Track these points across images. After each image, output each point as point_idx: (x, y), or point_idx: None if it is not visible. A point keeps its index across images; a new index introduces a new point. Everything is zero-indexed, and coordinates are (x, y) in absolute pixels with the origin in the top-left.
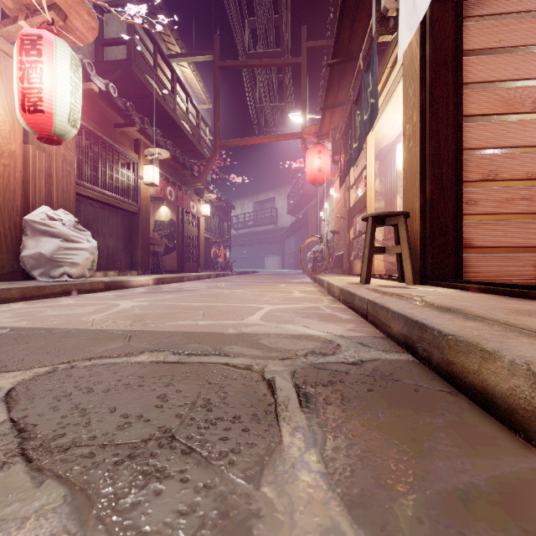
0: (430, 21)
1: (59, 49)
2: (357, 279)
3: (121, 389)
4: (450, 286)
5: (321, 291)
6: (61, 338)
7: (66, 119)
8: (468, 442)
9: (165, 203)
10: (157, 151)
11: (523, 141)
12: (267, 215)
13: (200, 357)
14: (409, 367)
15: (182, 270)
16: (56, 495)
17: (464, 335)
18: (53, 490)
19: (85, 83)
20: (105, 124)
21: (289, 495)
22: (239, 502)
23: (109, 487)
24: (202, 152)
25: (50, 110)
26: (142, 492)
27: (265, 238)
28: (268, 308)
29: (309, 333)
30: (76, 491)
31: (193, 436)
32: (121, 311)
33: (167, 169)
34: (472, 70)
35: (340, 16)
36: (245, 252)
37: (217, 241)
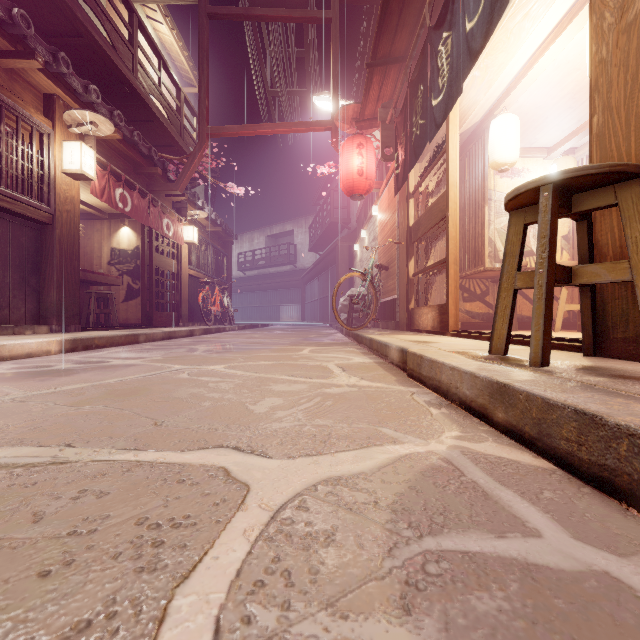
0: None
1: None
2: (448, 341)
3: None
4: None
5: (386, 368)
6: None
7: None
8: None
9: (127, 222)
10: (86, 116)
11: None
12: (283, 253)
13: None
14: None
15: (150, 323)
16: None
17: None
18: None
19: None
20: None
21: None
22: None
23: None
24: (185, 150)
25: None
26: None
27: (280, 281)
28: (260, 501)
29: None
30: None
31: None
32: None
33: (121, 162)
34: None
35: None
36: (255, 300)
37: (209, 281)
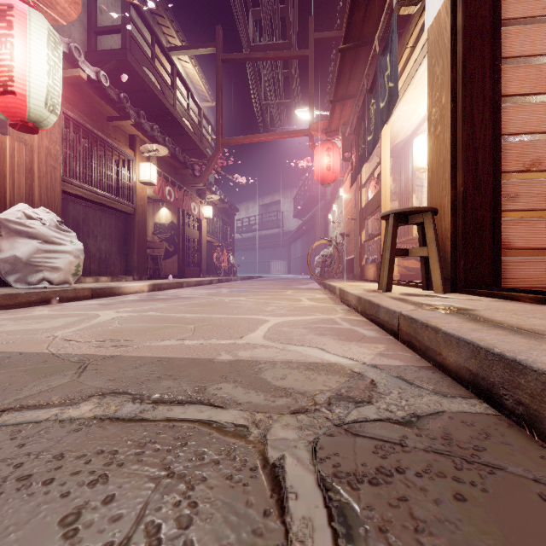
0: None
1: (34, 22)
2: (372, 285)
3: (6, 492)
4: (491, 294)
5: (332, 299)
6: None
7: (42, 103)
8: None
9: (165, 204)
10: (154, 147)
11: None
12: (273, 219)
13: (171, 407)
14: (498, 431)
15: (183, 275)
16: None
17: None
18: None
19: (72, 69)
20: (96, 117)
21: None
22: None
23: None
24: (204, 152)
25: (23, 91)
26: None
27: (270, 242)
28: (273, 321)
29: (328, 361)
30: None
31: None
32: (95, 325)
33: (167, 168)
34: (511, 43)
35: None
36: (250, 257)
37: (220, 245)
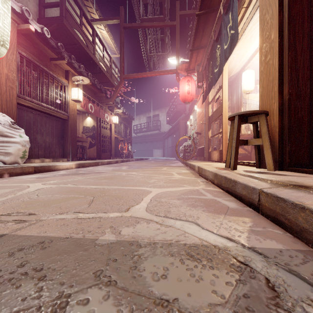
0: None
1: None
2: (218, 164)
3: None
4: None
5: (193, 173)
6: None
7: None
8: None
9: (89, 115)
10: (80, 78)
11: None
12: (154, 125)
13: None
14: None
15: (100, 157)
16: None
17: None
18: None
19: (24, 24)
20: (42, 57)
21: None
22: None
23: None
24: (113, 83)
25: None
26: None
27: (153, 138)
28: (154, 192)
29: (207, 242)
30: None
31: None
32: (18, 196)
33: (89, 92)
34: None
35: None
36: (141, 147)
37: (123, 139)
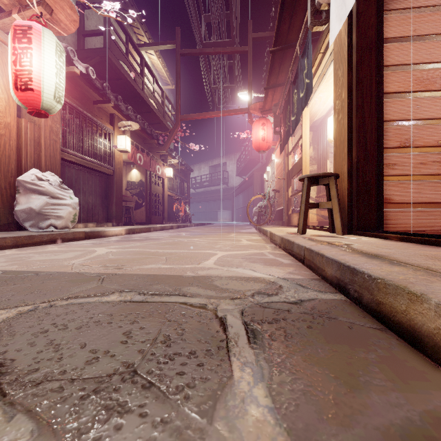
0: (356, 13)
1: (46, 38)
2: (294, 229)
3: (91, 326)
4: (373, 235)
5: (264, 240)
6: (44, 280)
7: (52, 96)
8: (400, 377)
9: (135, 166)
10: (128, 123)
11: (434, 114)
12: (220, 177)
13: (162, 297)
14: (343, 306)
15: (150, 222)
16: (24, 430)
17: (392, 279)
18: (22, 425)
19: (69, 67)
20: (85, 101)
21: (239, 430)
22: (193, 438)
23: (73, 421)
24: (166, 125)
25: (39, 88)
26: (104, 426)
27: (218, 195)
28: (220, 254)
29: (255, 276)
30: (43, 425)
31: (153, 371)
32: (97, 256)
33: (137, 139)
34: (392, 55)
35: (280, 10)
36: (202, 207)
37: (178, 198)
